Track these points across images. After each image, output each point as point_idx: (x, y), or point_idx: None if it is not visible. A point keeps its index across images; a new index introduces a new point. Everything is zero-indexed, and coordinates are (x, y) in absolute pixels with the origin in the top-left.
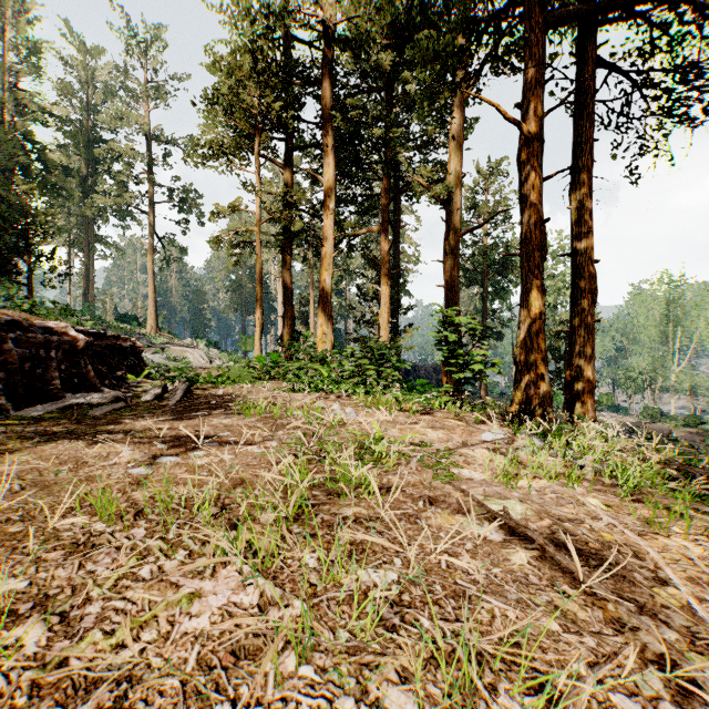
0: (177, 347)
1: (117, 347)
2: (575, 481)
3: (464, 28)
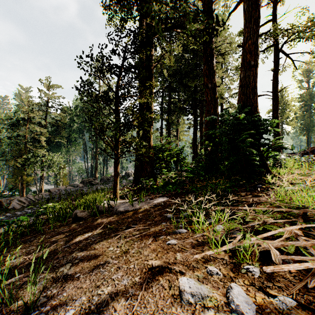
0: None
1: None
2: None
3: None
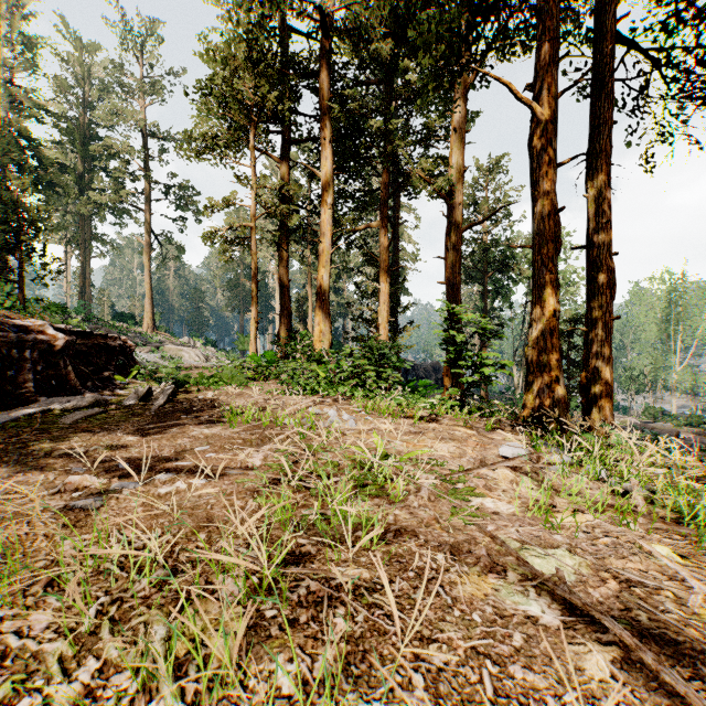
0: (173, 346)
1: (105, 346)
2: (628, 516)
3: (471, 3)
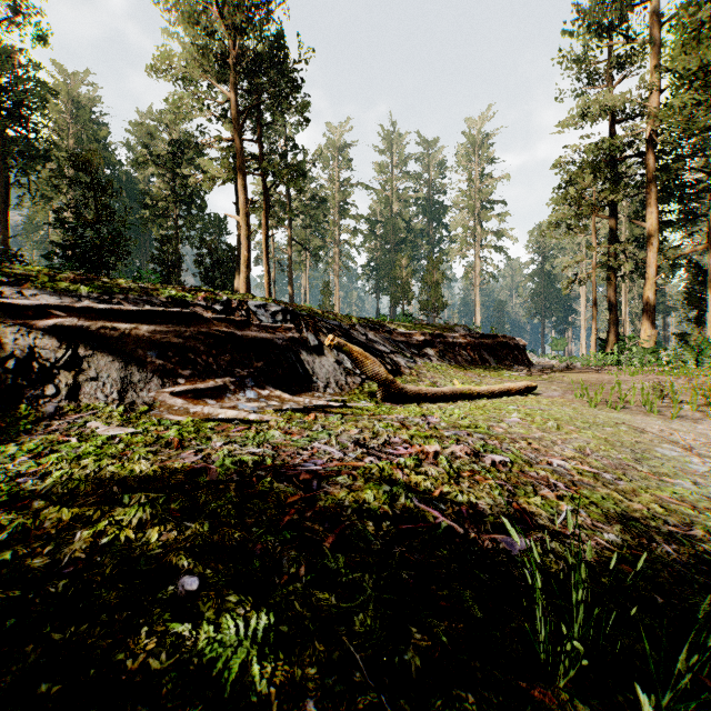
0: None
1: None
2: None
3: None
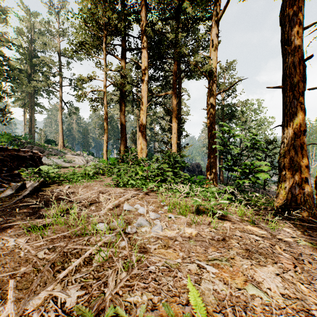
0: (70, 155)
1: (16, 156)
2: None
3: None
